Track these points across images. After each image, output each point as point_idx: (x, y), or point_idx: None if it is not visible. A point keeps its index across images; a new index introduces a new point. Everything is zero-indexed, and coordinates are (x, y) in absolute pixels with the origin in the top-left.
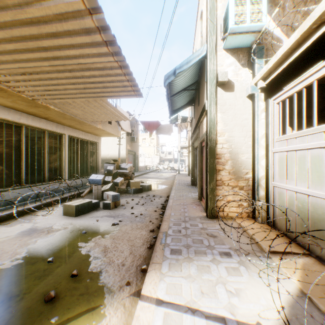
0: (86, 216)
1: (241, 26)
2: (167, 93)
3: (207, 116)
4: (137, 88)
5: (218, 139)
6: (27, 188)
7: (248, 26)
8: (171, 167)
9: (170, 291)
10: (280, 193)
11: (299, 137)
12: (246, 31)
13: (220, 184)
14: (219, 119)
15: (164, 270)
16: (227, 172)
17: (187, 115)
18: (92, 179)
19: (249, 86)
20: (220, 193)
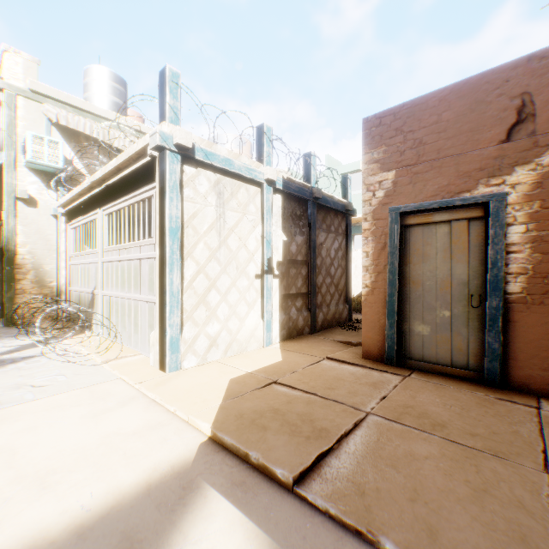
0: None
1: (40, 161)
2: None
3: (6, 227)
4: None
5: (20, 251)
6: None
7: (47, 163)
8: None
9: None
10: (73, 295)
11: (78, 256)
12: (46, 165)
13: (22, 293)
14: (21, 231)
15: None
16: (31, 281)
17: None
18: None
19: (53, 207)
20: (22, 302)
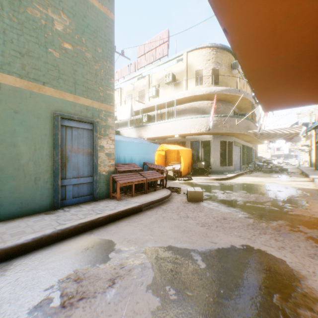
0: (271, 173)
1: None
2: (304, 130)
3: None
4: (297, 136)
5: None
6: (244, 165)
7: None
8: (285, 162)
9: (315, 176)
10: None
11: None
12: None
13: None
14: None
15: (312, 175)
16: None
17: (307, 121)
18: (258, 164)
19: None
20: None
